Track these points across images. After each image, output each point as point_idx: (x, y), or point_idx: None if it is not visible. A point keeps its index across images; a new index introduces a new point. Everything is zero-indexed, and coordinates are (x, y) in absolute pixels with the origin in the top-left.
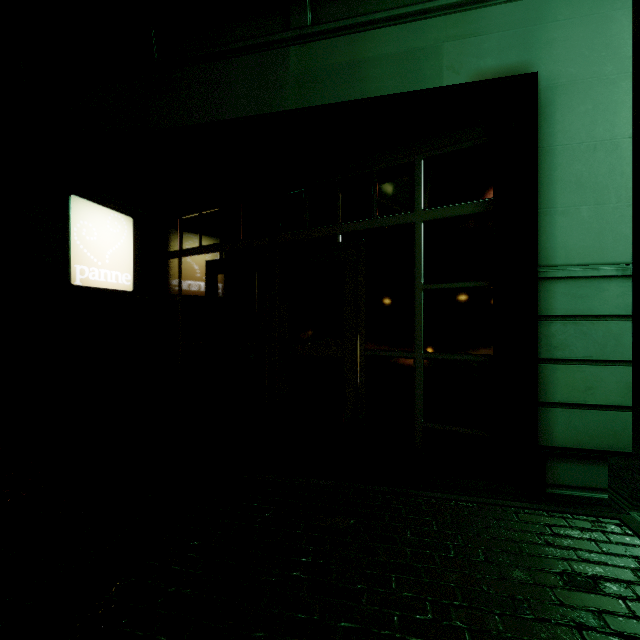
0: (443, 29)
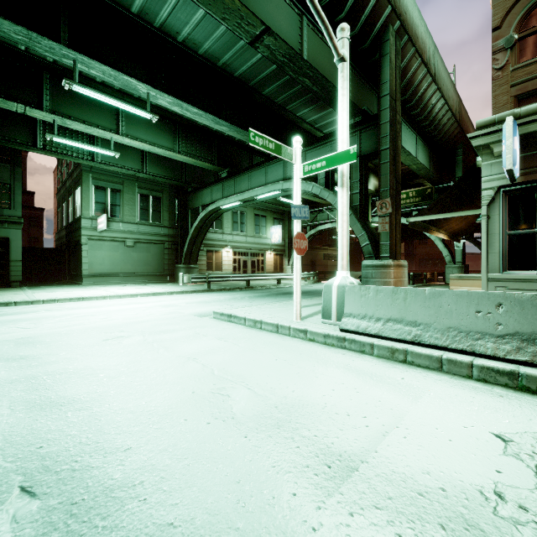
0: None
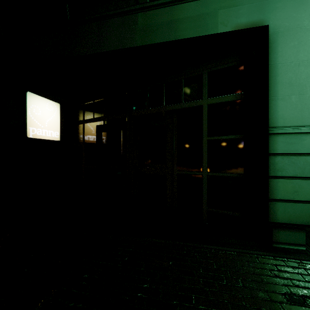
0: (218, 3)
